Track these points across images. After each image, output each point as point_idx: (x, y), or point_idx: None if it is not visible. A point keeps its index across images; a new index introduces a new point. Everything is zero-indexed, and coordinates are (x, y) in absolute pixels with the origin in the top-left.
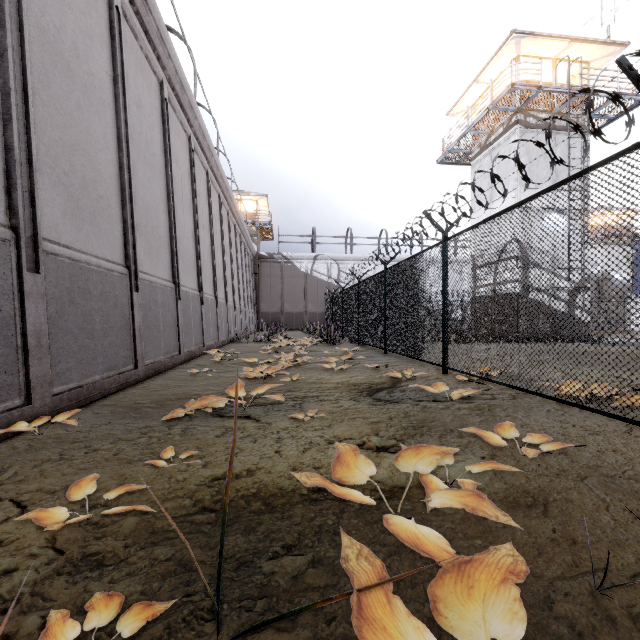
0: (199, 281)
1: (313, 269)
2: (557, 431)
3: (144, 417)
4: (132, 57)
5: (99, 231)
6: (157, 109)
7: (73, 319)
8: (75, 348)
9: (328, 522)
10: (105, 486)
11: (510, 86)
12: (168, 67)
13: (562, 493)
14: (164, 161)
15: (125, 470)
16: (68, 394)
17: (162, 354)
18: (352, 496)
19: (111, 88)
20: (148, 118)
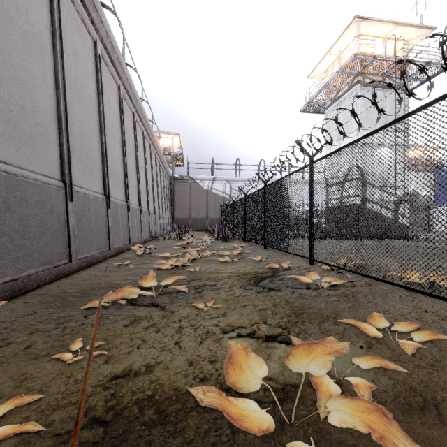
0: (126, 194)
1: (212, 187)
2: (415, 317)
3: (66, 306)
4: (69, 18)
5: (37, 151)
6: (91, 61)
7: (9, 223)
8: (11, 247)
9: (222, 438)
10: (0, 390)
11: (353, 55)
12: (100, 30)
13: (446, 389)
14: (97, 102)
15: (28, 368)
16: (2, 287)
17: (94, 250)
18: (248, 415)
19: (50, 38)
20: (83, 67)
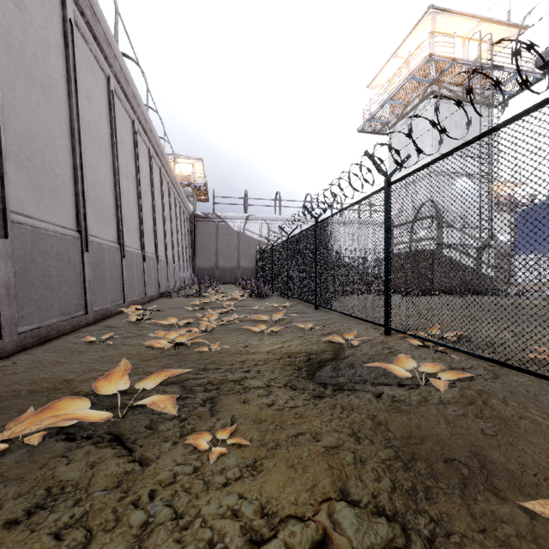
0: (119, 233)
1: (245, 228)
2: None
3: None
4: None
5: None
6: (56, 27)
7: None
8: None
9: None
10: None
11: (428, 56)
12: None
13: None
14: (67, 90)
15: None
16: None
17: (55, 316)
18: None
19: None
20: (39, 30)
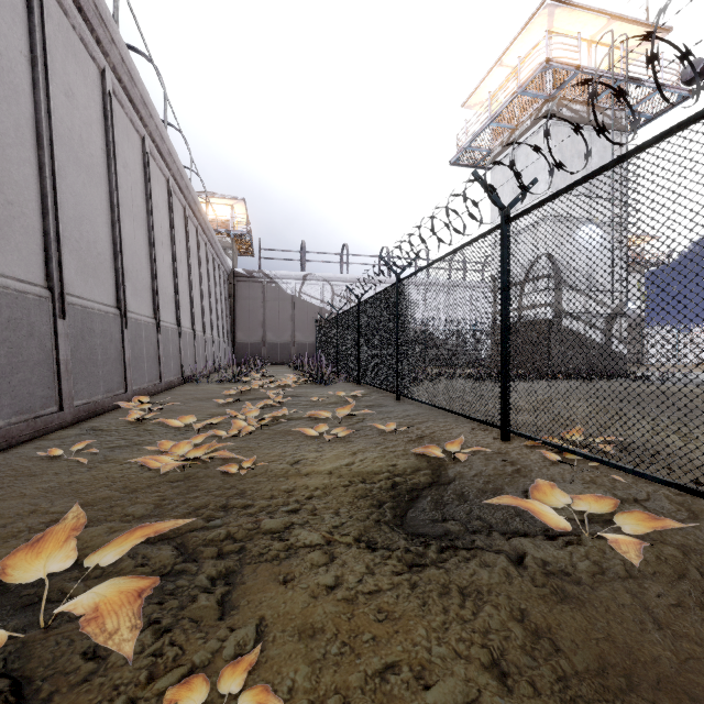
0: (119, 293)
1: (302, 291)
2: None
3: None
4: None
5: None
6: None
7: None
8: None
9: None
10: None
11: (545, 62)
12: None
13: None
14: (30, 78)
15: None
16: None
17: (3, 416)
18: None
19: None
20: None
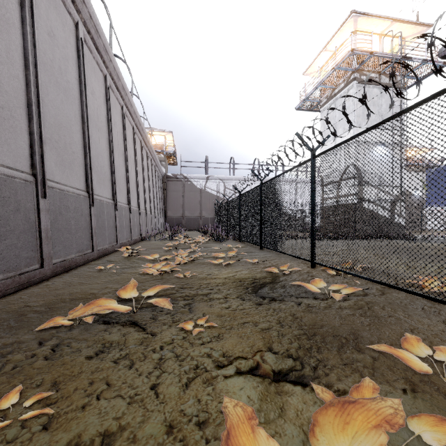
0: (113, 192)
1: (206, 186)
2: None
3: (21, 327)
4: None
5: None
6: (72, 45)
7: None
8: None
9: None
10: None
11: (351, 51)
12: (83, 11)
13: None
14: (79, 90)
15: None
16: None
17: (74, 253)
18: None
19: (17, 10)
20: (62, 49)
